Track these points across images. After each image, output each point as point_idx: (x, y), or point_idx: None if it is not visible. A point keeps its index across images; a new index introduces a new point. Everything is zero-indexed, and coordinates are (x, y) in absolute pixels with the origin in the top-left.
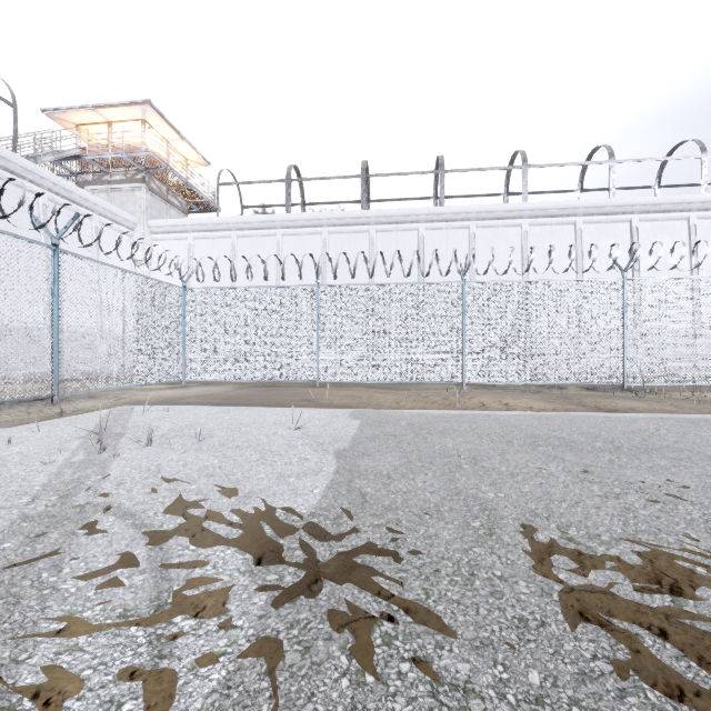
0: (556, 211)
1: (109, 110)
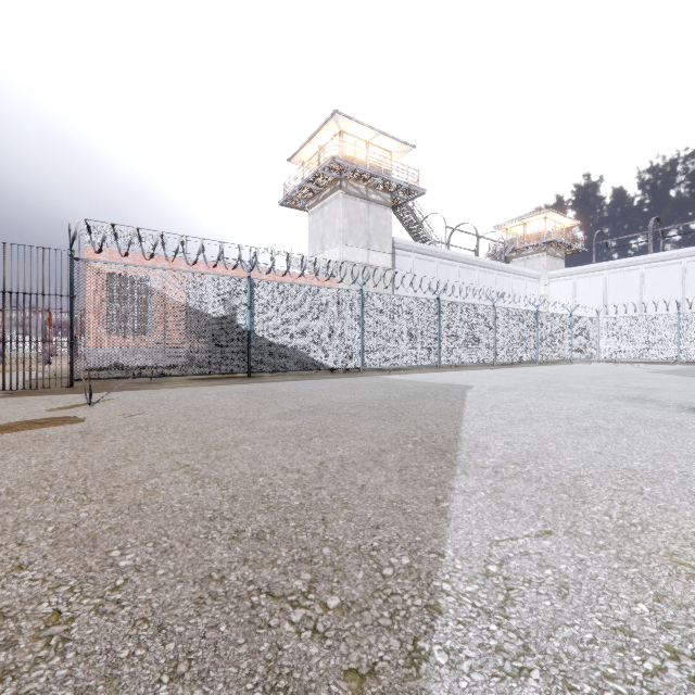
0: None
1: (527, 219)
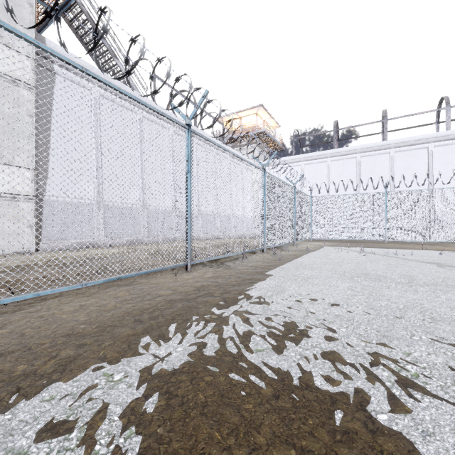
0: None
1: (242, 112)
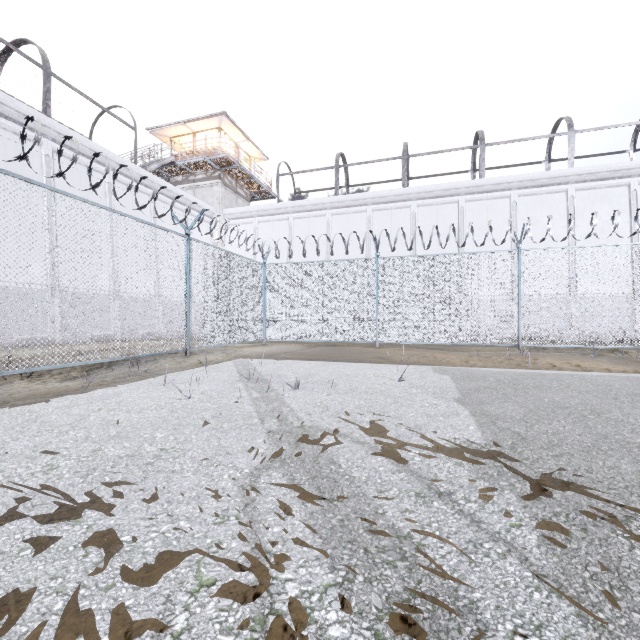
0: (606, 174)
1: (194, 123)
